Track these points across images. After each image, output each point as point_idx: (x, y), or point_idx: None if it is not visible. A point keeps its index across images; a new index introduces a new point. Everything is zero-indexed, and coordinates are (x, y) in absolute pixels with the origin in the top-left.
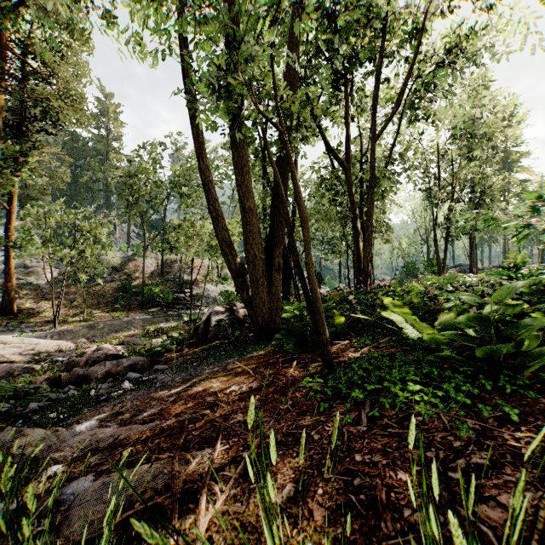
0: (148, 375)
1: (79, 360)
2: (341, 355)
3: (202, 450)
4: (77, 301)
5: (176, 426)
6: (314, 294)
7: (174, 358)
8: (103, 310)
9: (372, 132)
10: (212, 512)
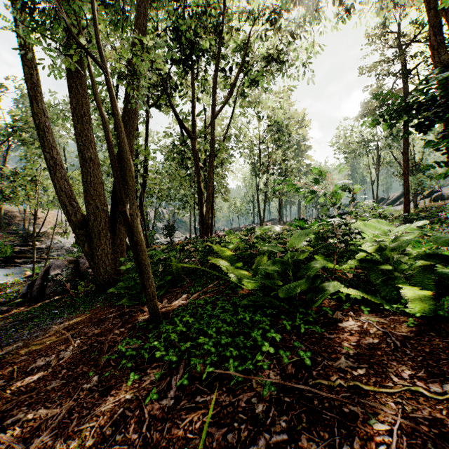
0: None
1: None
2: (173, 304)
3: None
4: None
5: None
6: (139, 246)
7: None
8: None
9: (212, 109)
10: None
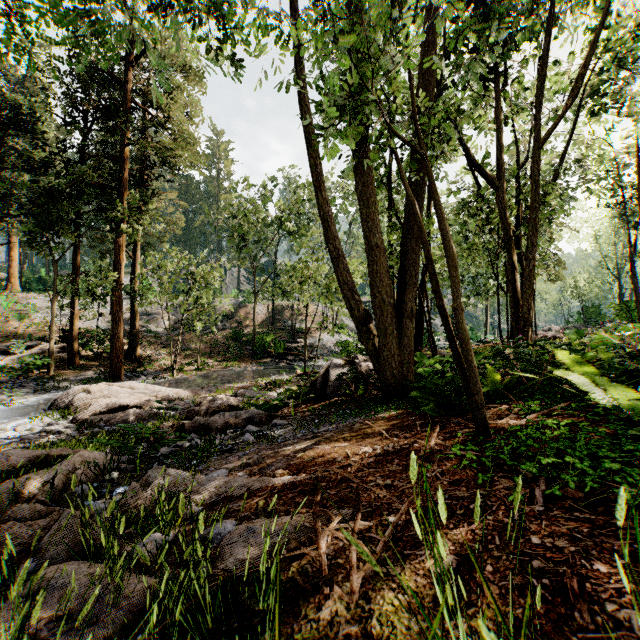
0: (267, 429)
1: (200, 409)
2: (499, 422)
3: (342, 509)
4: (191, 349)
5: (308, 483)
6: (465, 345)
7: (291, 414)
8: (215, 359)
9: (535, 137)
10: (364, 570)
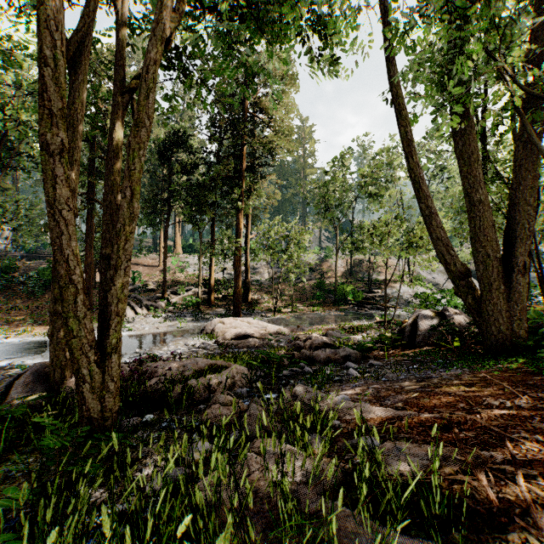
0: (365, 367)
1: (304, 344)
2: None
3: (489, 452)
4: (285, 295)
5: (435, 421)
6: None
7: (383, 357)
8: (304, 304)
9: None
10: None
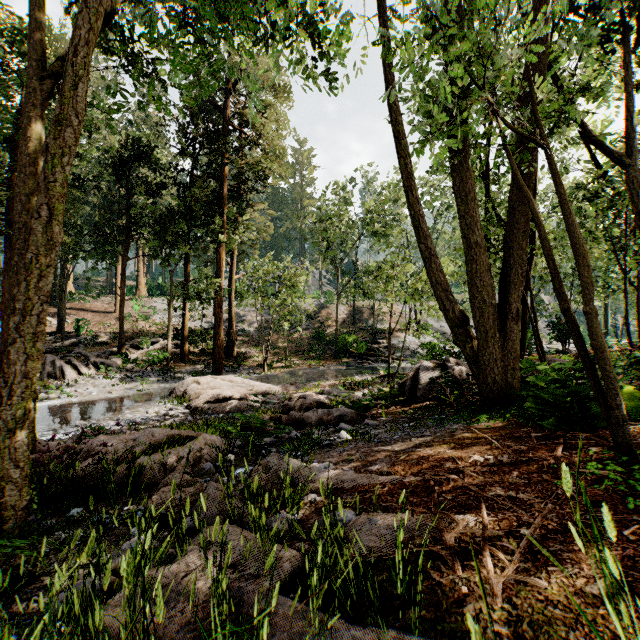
0: (360, 428)
1: (294, 404)
2: None
3: (464, 515)
4: (278, 347)
5: (418, 484)
6: (600, 353)
7: (381, 415)
8: (300, 358)
9: None
10: (503, 576)
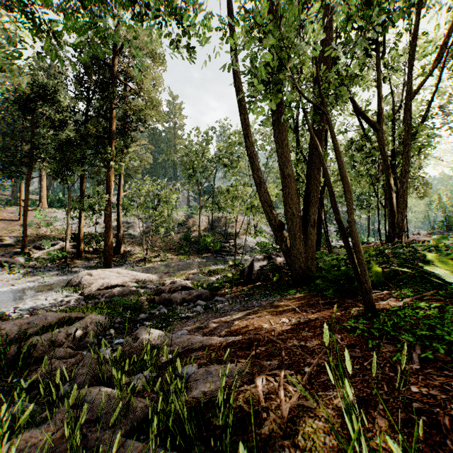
0: (211, 303)
1: (165, 288)
2: (382, 303)
3: (270, 361)
4: (156, 246)
5: (244, 342)
6: (357, 248)
7: (227, 293)
8: (173, 254)
9: (407, 91)
10: (290, 403)
